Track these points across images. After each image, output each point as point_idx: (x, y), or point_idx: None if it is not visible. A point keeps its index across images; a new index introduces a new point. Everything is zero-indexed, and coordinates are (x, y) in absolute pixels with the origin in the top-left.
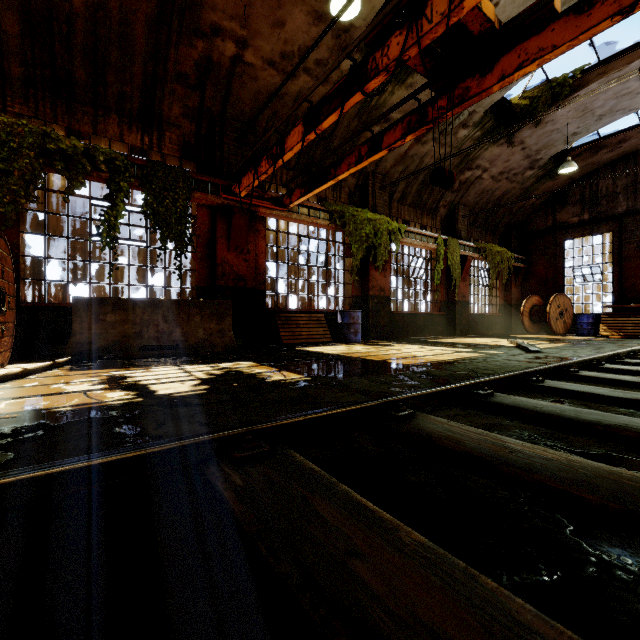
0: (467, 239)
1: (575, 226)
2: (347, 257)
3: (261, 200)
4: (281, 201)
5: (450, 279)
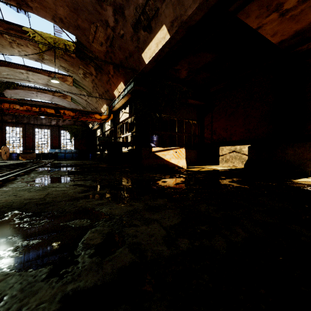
0: None
1: (10, 123)
2: None
3: None
4: None
5: None
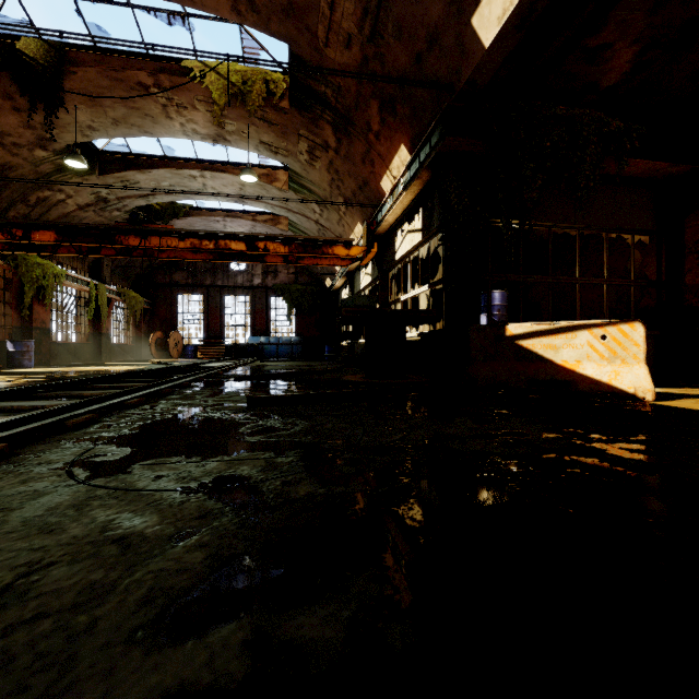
0: (111, 284)
1: (184, 286)
2: (8, 290)
3: None
4: None
5: (97, 315)
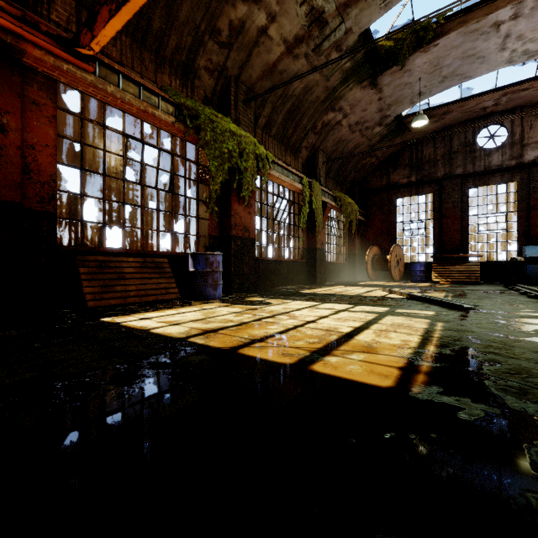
0: (325, 186)
1: (405, 186)
2: (202, 183)
3: (27, 26)
4: (76, 42)
5: (311, 225)
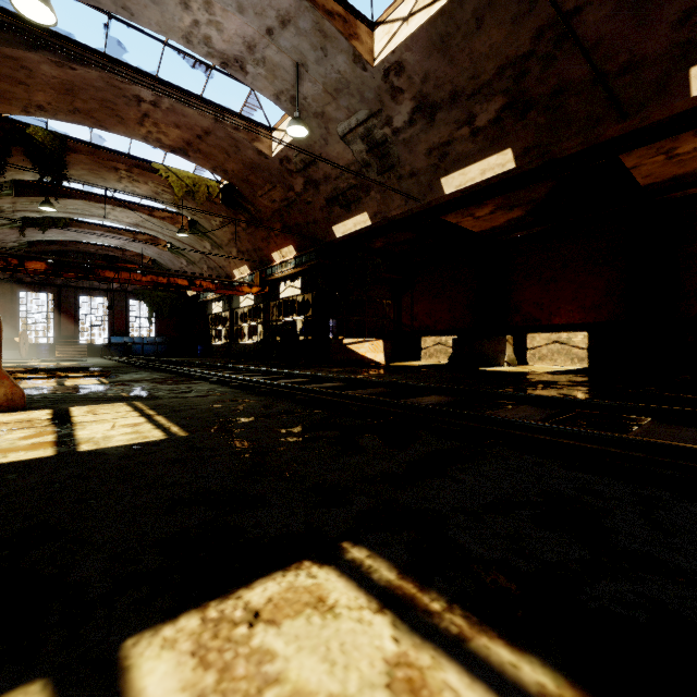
0: None
1: (30, 284)
2: None
3: None
4: None
5: None
